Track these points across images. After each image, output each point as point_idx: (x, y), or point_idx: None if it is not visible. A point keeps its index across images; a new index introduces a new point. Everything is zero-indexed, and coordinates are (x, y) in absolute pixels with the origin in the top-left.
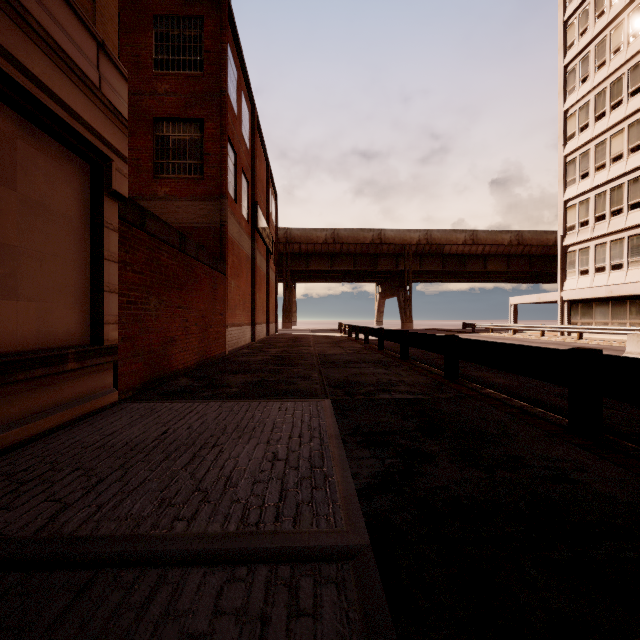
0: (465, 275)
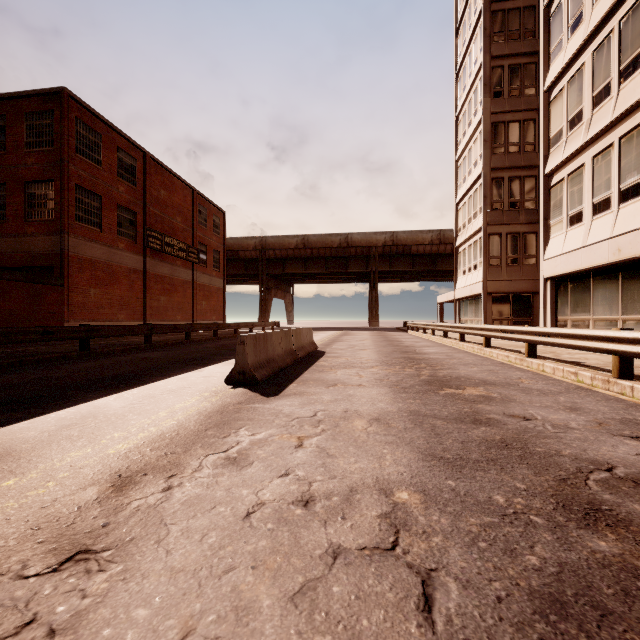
0: (445, 274)
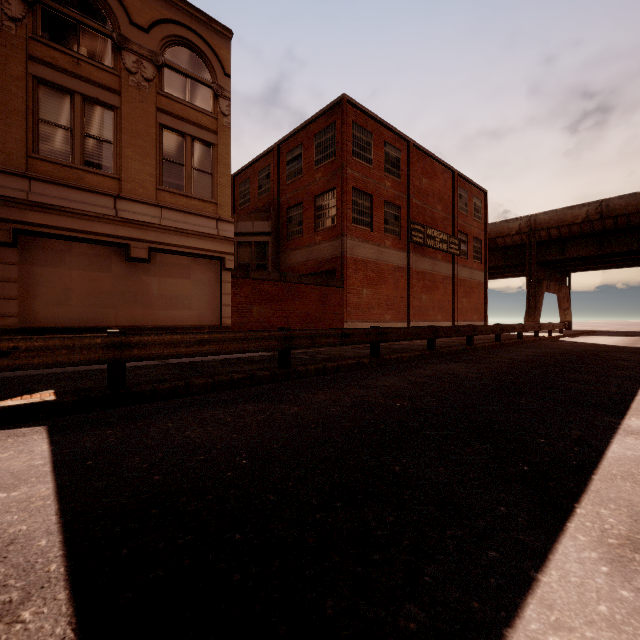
0: None
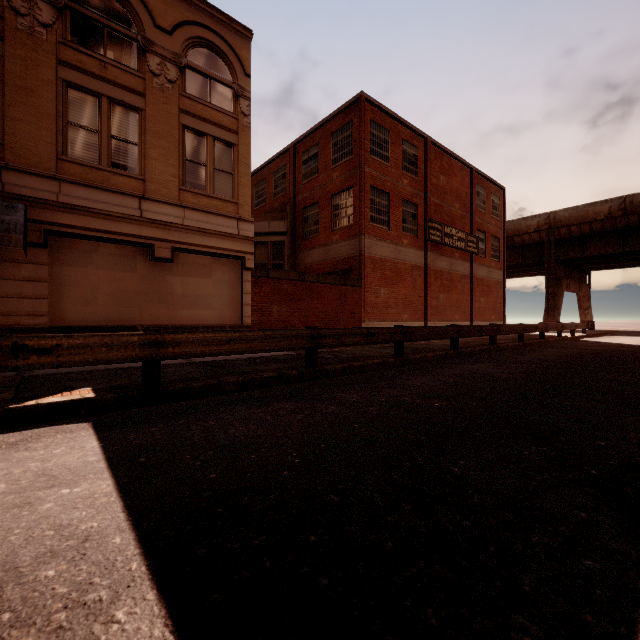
0: None
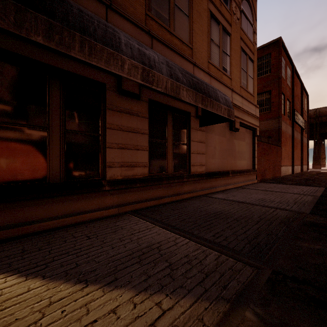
0: None
